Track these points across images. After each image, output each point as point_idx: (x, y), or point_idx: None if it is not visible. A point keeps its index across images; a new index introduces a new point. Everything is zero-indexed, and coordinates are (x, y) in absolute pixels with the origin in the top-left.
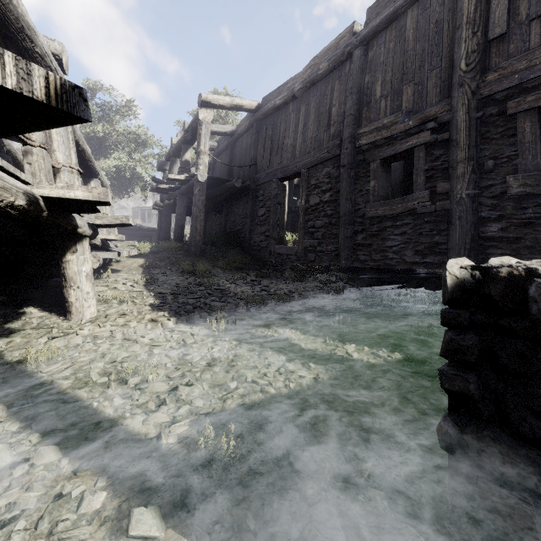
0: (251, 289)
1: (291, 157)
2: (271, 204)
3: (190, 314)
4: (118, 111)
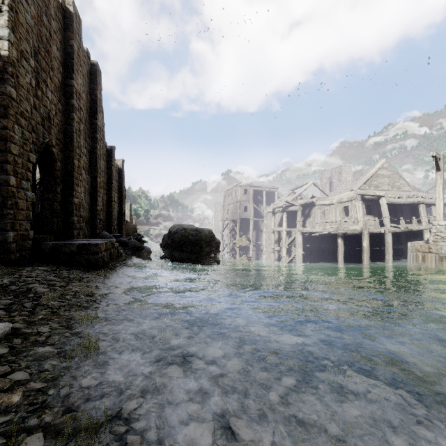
0: None
1: None
2: None
3: None
4: None
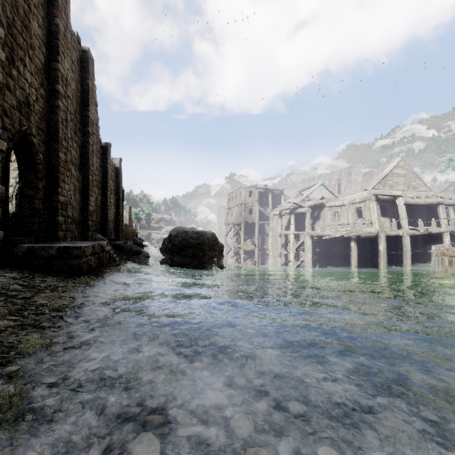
0: None
1: None
2: None
3: None
4: None
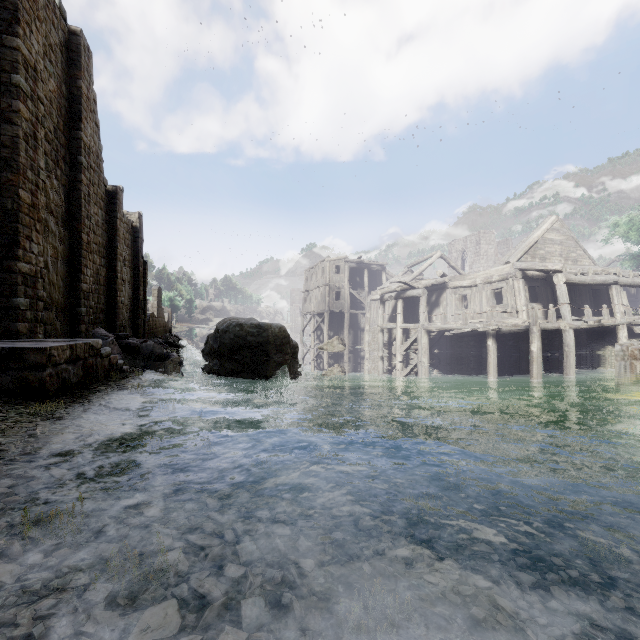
0: None
1: None
2: None
3: None
4: None
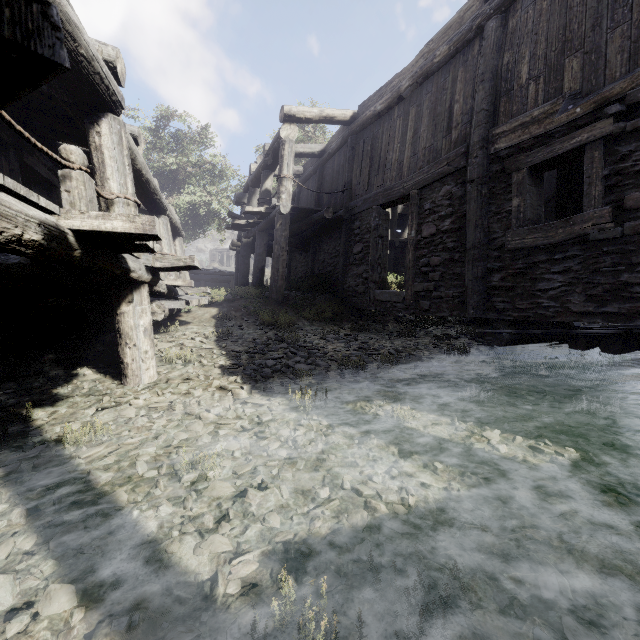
0: (345, 347)
1: (396, 176)
2: (370, 237)
3: (268, 381)
4: (193, 139)
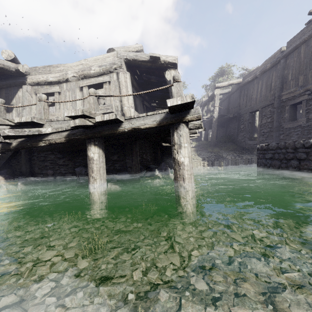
0: (234, 157)
1: (255, 103)
2: (246, 123)
3: (213, 162)
4: None
